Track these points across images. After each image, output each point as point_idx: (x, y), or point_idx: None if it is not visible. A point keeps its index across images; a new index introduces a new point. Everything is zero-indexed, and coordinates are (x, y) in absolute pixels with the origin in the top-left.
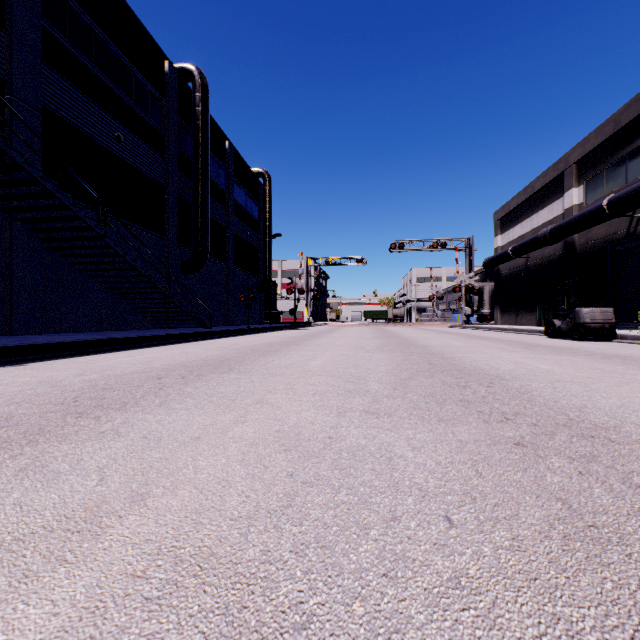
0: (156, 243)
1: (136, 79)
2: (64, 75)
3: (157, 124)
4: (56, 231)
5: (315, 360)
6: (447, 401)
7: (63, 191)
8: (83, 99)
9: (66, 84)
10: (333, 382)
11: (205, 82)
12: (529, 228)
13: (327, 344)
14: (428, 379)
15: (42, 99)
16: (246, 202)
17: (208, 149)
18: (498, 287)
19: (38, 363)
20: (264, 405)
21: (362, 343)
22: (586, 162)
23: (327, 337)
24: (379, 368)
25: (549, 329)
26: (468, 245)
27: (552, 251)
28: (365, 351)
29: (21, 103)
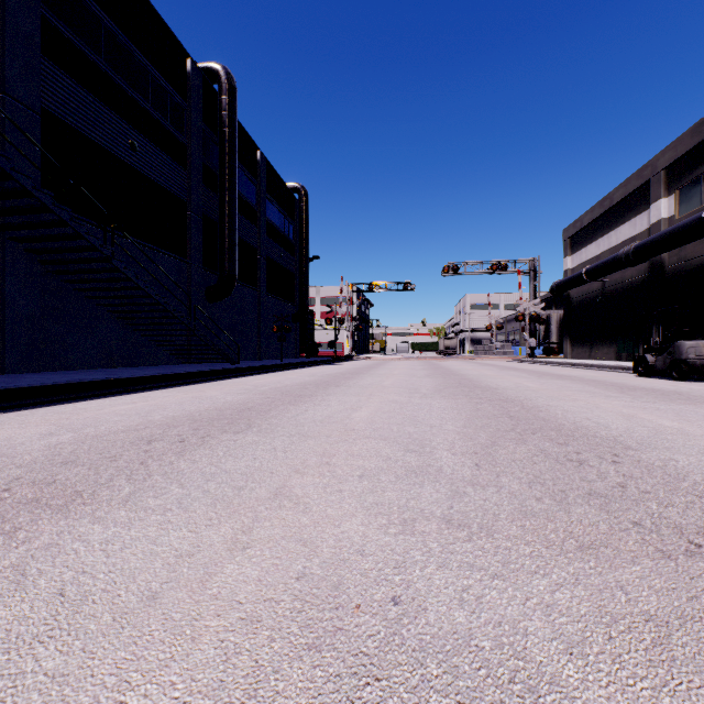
0: (176, 266)
1: (153, 79)
2: (68, 72)
3: (178, 131)
4: (56, 252)
5: (359, 410)
6: (569, 495)
7: (67, 206)
8: (91, 100)
9: (70, 83)
10: (387, 451)
11: (232, 83)
12: (606, 247)
13: (373, 385)
14: (520, 446)
15: (42, 99)
16: (280, 221)
17: (236, 159)
18: (568, 315)
19: (11, 413)
20: (284, 502)
21: (415, 384)
22: (678, 167)
23: (372, 375)
24: (445, 425)
25: (639, 366)
26: (533, 267)
27: (635, 273)
28: (421, 396)
29: (16, 103)
